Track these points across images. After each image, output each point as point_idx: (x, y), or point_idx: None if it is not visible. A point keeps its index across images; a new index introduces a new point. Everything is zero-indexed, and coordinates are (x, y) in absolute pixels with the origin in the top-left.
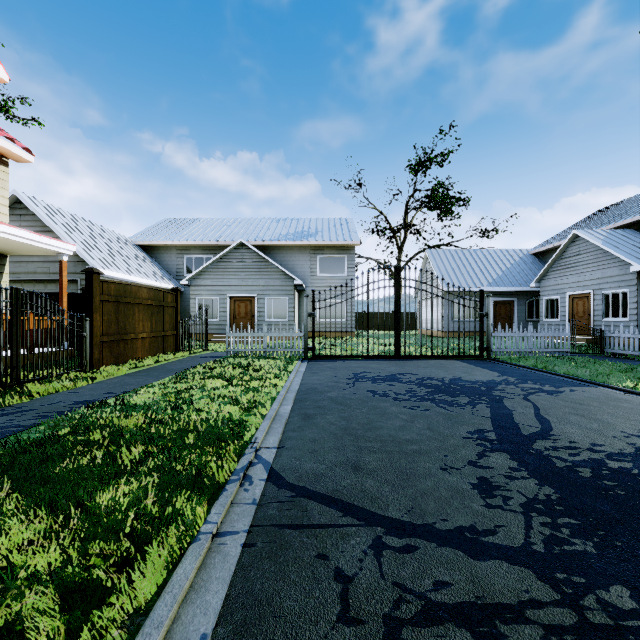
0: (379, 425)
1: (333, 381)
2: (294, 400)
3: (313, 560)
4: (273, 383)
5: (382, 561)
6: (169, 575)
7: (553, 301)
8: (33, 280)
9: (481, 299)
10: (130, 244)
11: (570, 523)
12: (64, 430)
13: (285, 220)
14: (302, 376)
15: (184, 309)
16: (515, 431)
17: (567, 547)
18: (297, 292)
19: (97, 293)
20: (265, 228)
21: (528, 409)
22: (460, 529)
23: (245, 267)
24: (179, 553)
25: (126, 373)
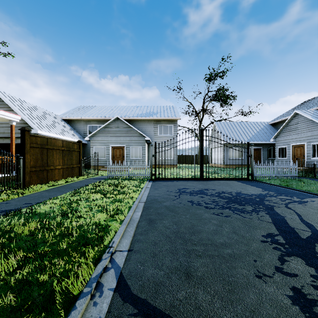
0: (199, 229)
1: (167, 194)
2: (143, 208)
3: None
4: (131, 196)
5: None
6: None
7: (283, 148)
8: (3, 137)
9: (248, 147)
10: (59, 118)
11: None
12: None
13: (141, 106)
14: (149, 191)
15: (87, 153)
16: (295, 235)
17: None
18: (147, 144)
19: (28, 142)
20: (130, 110)
21: (293, 215)
22: None
23: (119, 130)
24: None
25: (46, 189)
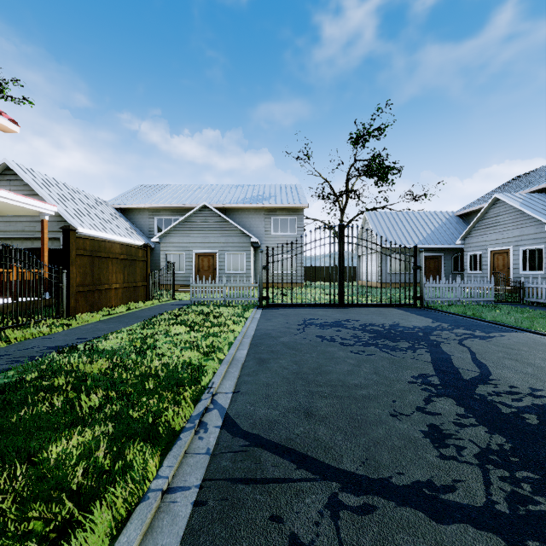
0: (328, 369)
1: (285, 327)
2: (250, 345)
3: (266, 523)
4: (231, 329)
5: (340, 525)
6: (112, 542)
7: (476, 256)
8: (21, 237)
9: (415, 254)
10: (108, 207)
11: (529, 477)
12: (31, 375)
13: (243, 186)
14: (257, 322)
15: (155, 263)
16: (456, 376)
17: (532, 507)
18: (253, 248)
19: (73, 248)
20: (225, 193)
21: (465, 354)
22: (417, 484)
23: (208, 226)
24: (126, 514)
25: (100, 320)
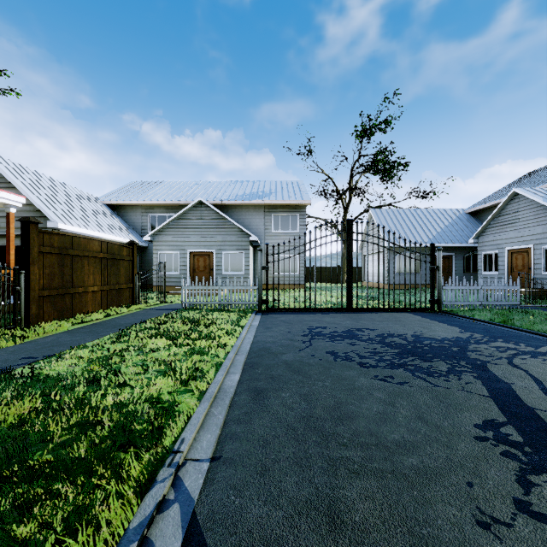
0: (351, 411)
1: (288, 338)
2: (243, 365)
3: None
4: (222, 342)
5: None
6: None
7: (491, 256)
8: None
9: (432, 252)
10: (98, 203)
11: None
12: None
13: (242, 182)
14: (255, 332)
15: (148, 263)
16: (540, 424)
17: None
18: (252, 247)
19: (35, 244)
20: (223, 189)
21: (527, 381)
22: None
23: (204, 224)
24: None
25: (68, 329)
